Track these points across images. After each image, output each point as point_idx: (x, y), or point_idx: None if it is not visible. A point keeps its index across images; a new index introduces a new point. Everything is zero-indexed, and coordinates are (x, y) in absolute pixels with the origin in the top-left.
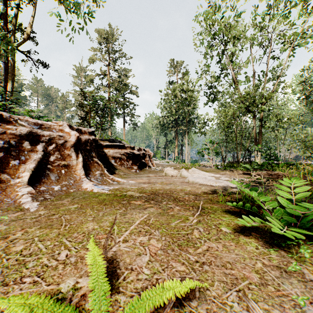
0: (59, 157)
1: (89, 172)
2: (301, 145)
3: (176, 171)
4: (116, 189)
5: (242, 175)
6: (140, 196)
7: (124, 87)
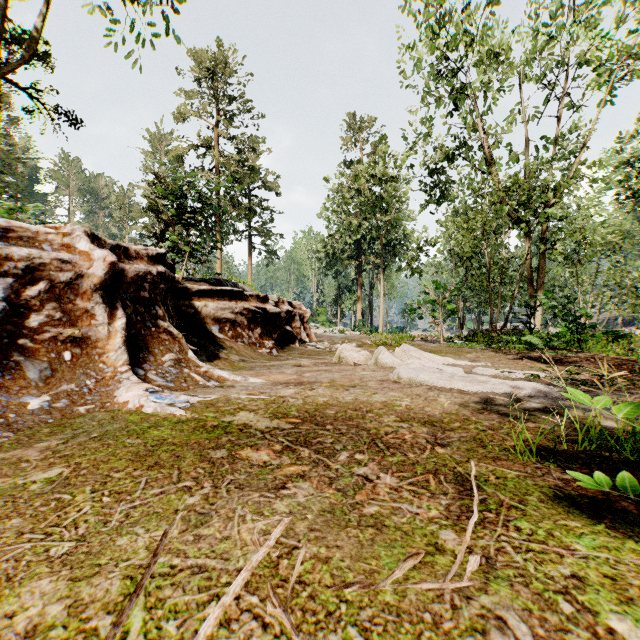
0: (58, 318)
1: (146, 356)
2: (628, 295)
3: (365, 352)
4: (209, 402)
5: (522, 361)
6: (270, 429)
7: (249, 172)
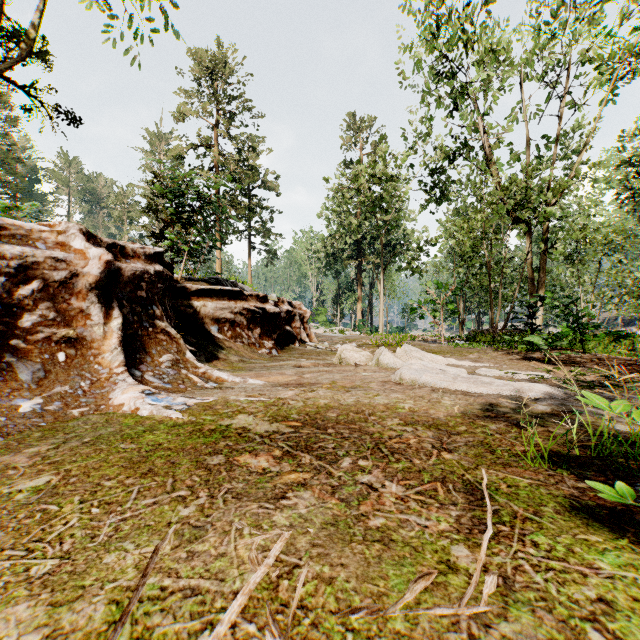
0: (51, 318)
1: (142, 357)
2: (629, 295)
3: (366, 353)
4: (207, 404)
5: (525, 362)
6: (269, 433)
7: (249, 172)
